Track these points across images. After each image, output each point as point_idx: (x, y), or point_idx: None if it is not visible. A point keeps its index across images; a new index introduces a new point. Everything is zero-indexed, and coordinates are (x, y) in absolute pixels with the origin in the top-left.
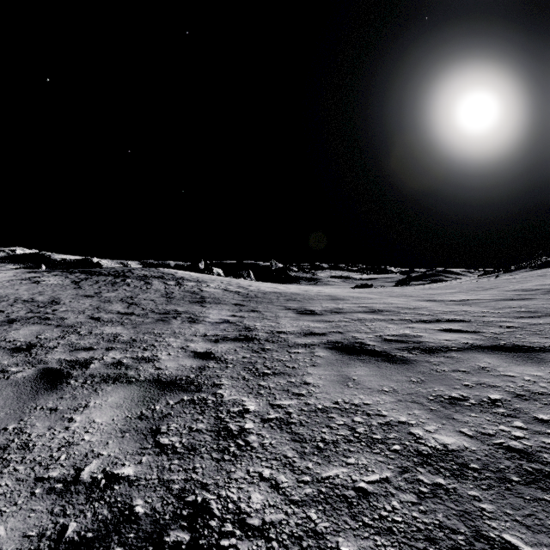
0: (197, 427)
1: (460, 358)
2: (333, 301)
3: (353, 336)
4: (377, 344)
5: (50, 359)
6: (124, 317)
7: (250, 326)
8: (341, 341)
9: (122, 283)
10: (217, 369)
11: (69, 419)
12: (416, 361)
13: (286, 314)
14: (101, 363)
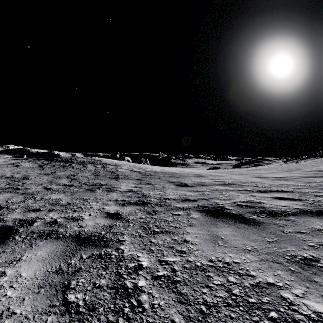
0: (100, 283)
1: (297, 221)
2: (198, 177)
3: (215, 202)
4: (233, 208)
5: (8, 218)
6: (66, 188)
7: (146, 194)
8: (208, 206)
9: (69, 166)
10: (122, 227)
11: (1, 273)
12: (265, 223)
13: (169, 186)
14: (42, 221)
